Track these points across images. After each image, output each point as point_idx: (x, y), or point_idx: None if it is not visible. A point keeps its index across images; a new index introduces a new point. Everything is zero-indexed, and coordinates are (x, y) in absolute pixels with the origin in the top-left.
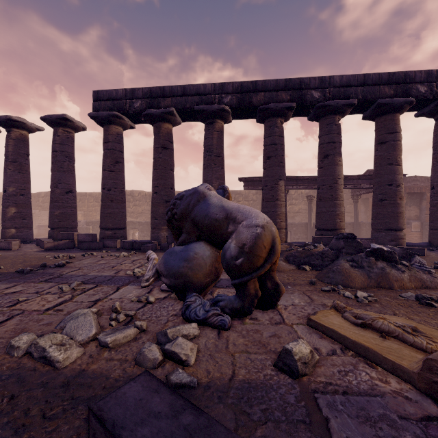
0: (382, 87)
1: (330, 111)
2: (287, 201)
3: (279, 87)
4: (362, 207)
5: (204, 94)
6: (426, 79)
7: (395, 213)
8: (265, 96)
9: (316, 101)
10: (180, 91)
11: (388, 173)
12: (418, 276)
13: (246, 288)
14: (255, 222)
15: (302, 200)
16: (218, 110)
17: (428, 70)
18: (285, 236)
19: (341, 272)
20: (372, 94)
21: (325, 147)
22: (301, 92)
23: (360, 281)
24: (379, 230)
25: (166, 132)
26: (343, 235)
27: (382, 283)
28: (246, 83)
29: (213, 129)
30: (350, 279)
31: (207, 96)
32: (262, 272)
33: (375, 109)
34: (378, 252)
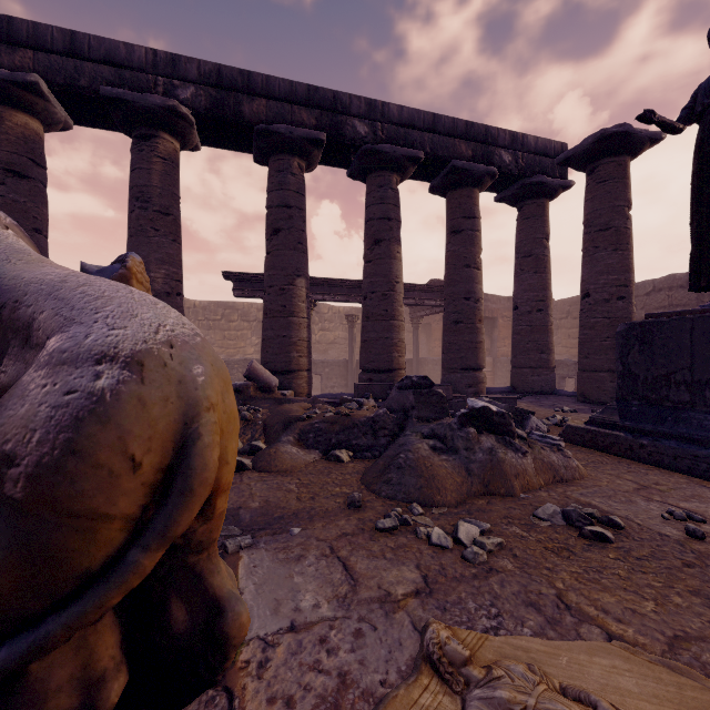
0: (458, 142)
1: (384, 163)
2: (317, 324)
3: (296, 97)
4: (423, 337)
5: (130, 66)
6: (510, 143)
7: (474, 344)
8: (270, 108)
9: (361, 140)
10: (61, 41)
11: (465, 280)
12: (545, 459)
13: (20, 698)
14: (100, 338)
15: (339, 323)
16: (163, 110)
17: (513, 132)
18: (307, 384)
19: (415, 468)
20: (445, 150)
21: (376, 225)
22: (336, 118)
23: (454, 486)
24: (453, 371)
25: (20, 134)
26: (411, 381)
27: (493, 484)
28: (230, 70)
29: (153, 152)
30: (434, 484)
31: (135, 74)
32: (110, 601)
33: (448, 176)
34: (481, 415)
